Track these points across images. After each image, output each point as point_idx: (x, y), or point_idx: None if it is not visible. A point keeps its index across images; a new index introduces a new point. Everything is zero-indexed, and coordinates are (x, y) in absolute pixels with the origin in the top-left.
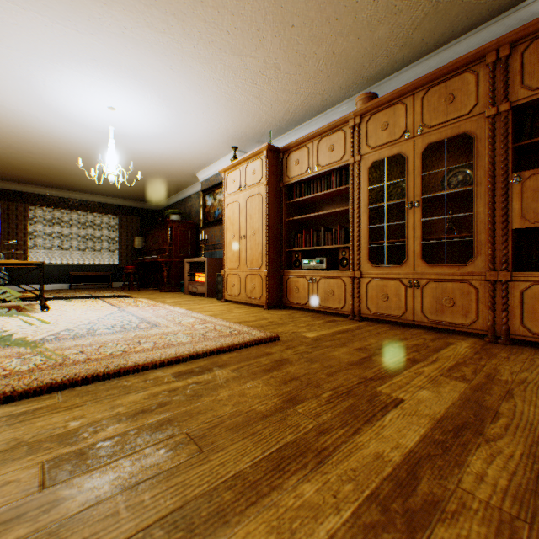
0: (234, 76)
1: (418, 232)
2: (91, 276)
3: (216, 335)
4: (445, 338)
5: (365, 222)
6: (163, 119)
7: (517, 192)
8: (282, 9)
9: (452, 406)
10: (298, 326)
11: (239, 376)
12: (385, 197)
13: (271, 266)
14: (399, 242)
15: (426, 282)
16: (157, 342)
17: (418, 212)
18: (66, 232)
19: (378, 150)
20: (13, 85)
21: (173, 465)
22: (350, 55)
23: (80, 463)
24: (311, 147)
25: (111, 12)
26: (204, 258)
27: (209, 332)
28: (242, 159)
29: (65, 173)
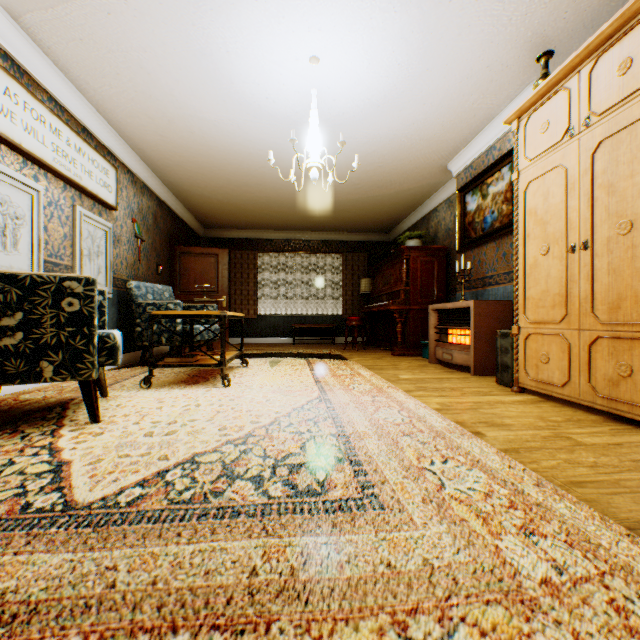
0: None
1: None
2: (313, 329)
3: None
4: None
5: None
6: (394, 46)
7: None
8: None
9: None
10: None
11: None
12: None
13: None
14: None
15: None
16: None
17: None
18: (290, 279)
19: None
20: (199, 73)
21: None
22: None
23: None
24: None
25: None
26: (465, 303)
27: None
28: (577, 55)
29: (283, 208)
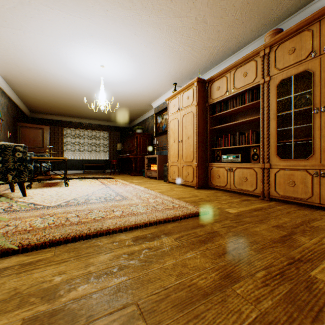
0: (175, 33)
1: None
2: (94, 166)
3: (163, 208)
4: None
5: (274, 126)
6: (131, 69)
7: None
8: None
9: None
10: (221, 203)
11: (180, 245)
12: (292, 106)
13: (199, 160)
14: (305, 140)
15: None
16: (124, 211)
17: (324, 115)
18: (82, 142)
19: (285, 70)
20: (51, 58)
21: None
22: (261, 2)
23: None
24: (228, 76)
25: (98, 1)
26: (156, 155)
27: (158, 205)
28: (179, 90)
29: (80, 109)
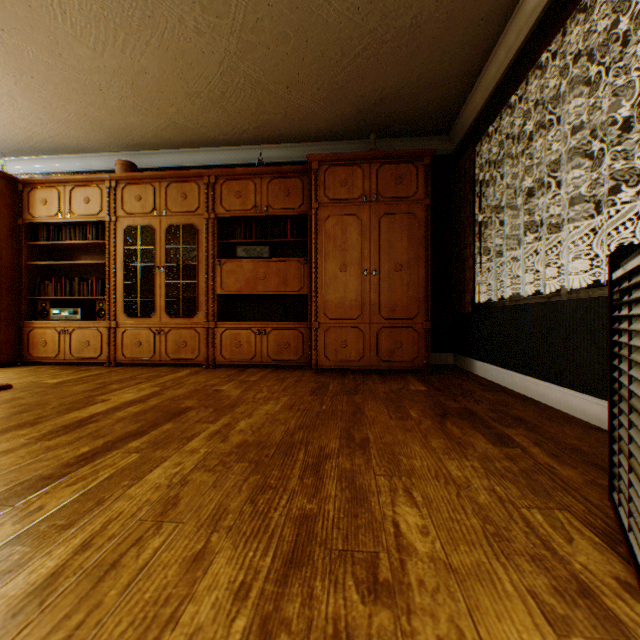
0: None
1: (165, 291)
2: None
3: None
4: (179, 370)
5: (123, 278)
6: None
7: (220, 271)
8: (18, 61)
9: (142, 396)
10: (42, 377)
11: None
12: (139, 259)
13: (5, 316)
14: (152, 297)
15: (170, 330)
16: None
17: (164, 275)
18: None
19: (134, 217)
20: None
21: None
22: (106, 123)
23: None
24: (64, 191)
25: None
26: None
27: None
28: None
29: None
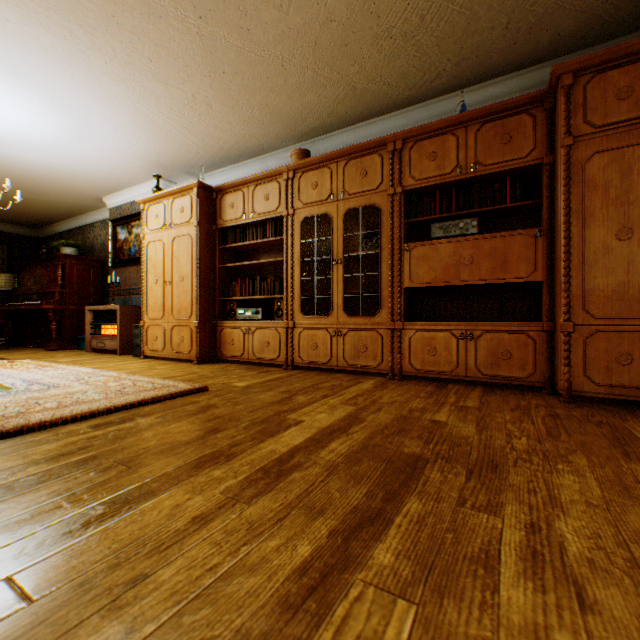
0: (158, 102)
1: (342, 286)
2: None
3: (137, 390)
4: (359, 379)
5: (299, 275)
6: (57, 128)
7: (407, 259)
8: (212, 55)
9: (337, 420)
10: (231, 377)
11: (164, 421)
12: (315, 252)
13: (203, 316)
14: (327, 294)
15: (347, 331)
16: (63, 401)
17: (341, 269)
18: None
19: (309, 207)
20: None
21: (106, 478)
22: (284, 110)
23: (9, 491)
24: (247, 192)
25: None
26: (115, 306)
27: (127, 388)
28: (167, 192)
29: None
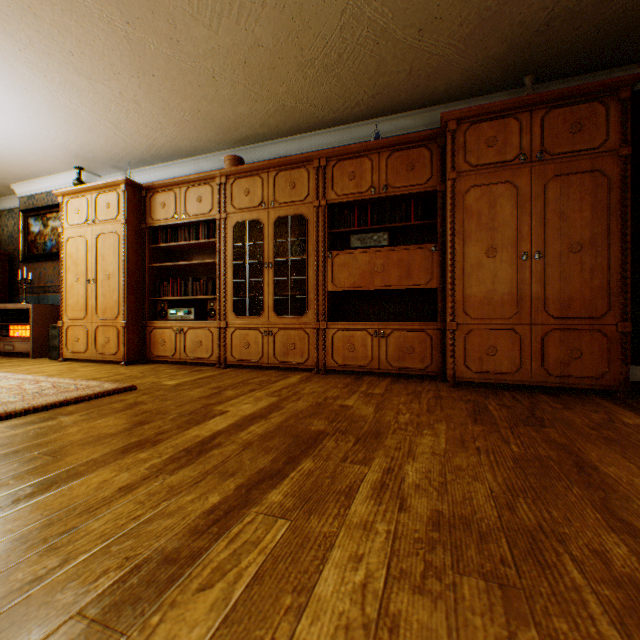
0: (80, 94)
1: (272, 288)
2: None
3: (58, 392)
4: (288, 374)
5: (231, 276)
6: None
7: (331, 265)
8: (141, 58)
9: (260, 409)
10: (161, 377)
11: (90, 418)
12: (247, 256)
13: (132, 316)
14: (259, 296)
15: (277, 330)
16: None
17: (272, 272)
18: None
19: (242, 212)
20: None
21: (31, 467)
22: (217, 117)
23: None
24: (179, 193)
25: None
26: (27, 305)
27: (47, 390)
28: (91, 187)
29: None
